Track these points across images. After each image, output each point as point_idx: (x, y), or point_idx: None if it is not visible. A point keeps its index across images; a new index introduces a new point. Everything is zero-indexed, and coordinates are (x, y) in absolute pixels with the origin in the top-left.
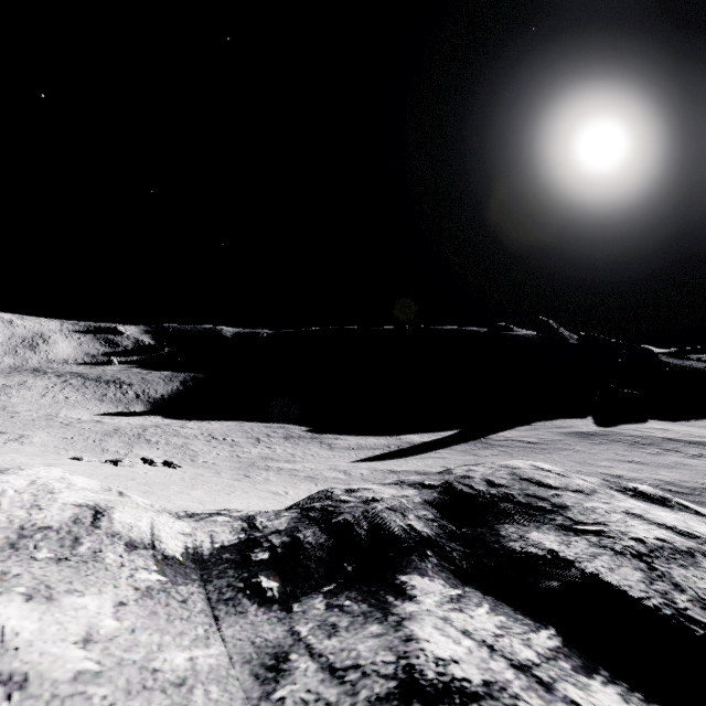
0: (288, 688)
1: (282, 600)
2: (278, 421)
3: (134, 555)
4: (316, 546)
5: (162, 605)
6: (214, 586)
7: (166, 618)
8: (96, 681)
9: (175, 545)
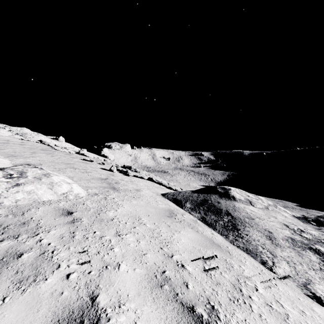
0: (322, 230)
1: (317, 226)
2: (278, 198)
3: (285, 212)
4: (323, 221)
5: (294, 218)
6: (301, 220)
7: (296, 220)
8: (293, 220)
9: (290, 213)
